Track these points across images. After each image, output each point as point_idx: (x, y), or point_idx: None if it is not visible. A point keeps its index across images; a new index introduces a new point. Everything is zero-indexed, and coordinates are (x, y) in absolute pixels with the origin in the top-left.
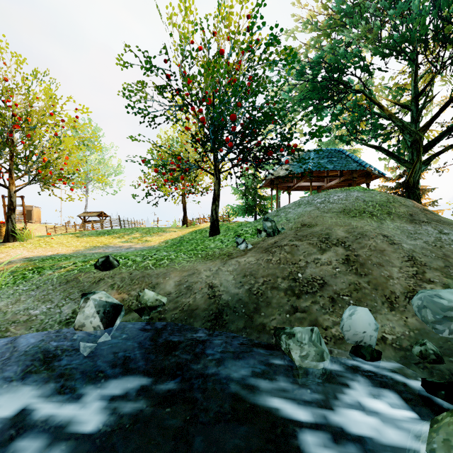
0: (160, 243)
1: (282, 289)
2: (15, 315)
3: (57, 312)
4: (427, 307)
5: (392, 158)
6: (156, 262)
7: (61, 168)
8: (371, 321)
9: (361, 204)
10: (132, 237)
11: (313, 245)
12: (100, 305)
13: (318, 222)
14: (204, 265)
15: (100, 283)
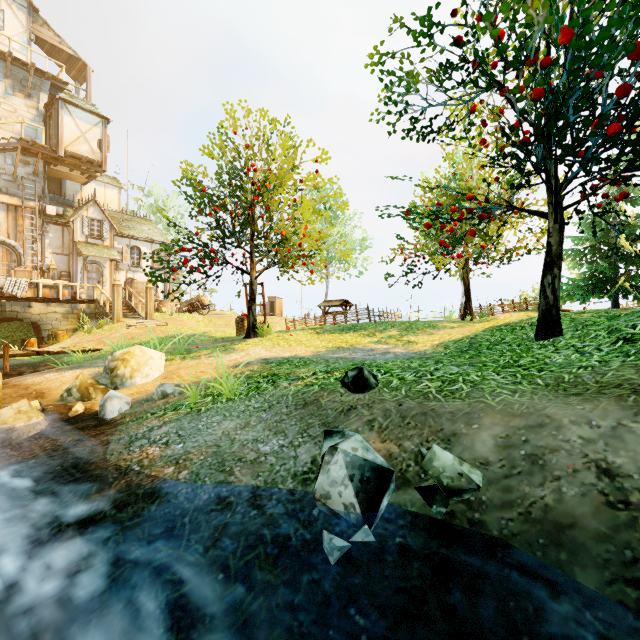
0: (434, 348)
1: None
2: (243, 447)
3: (291, 456)
4: None
5: None
6: (442, 387)
7: (300, 243)
8: None
9: None
10: (386, 335)
11: None
12: (355, 464)
13: None
14: (564, 407)
15: (350, 414)
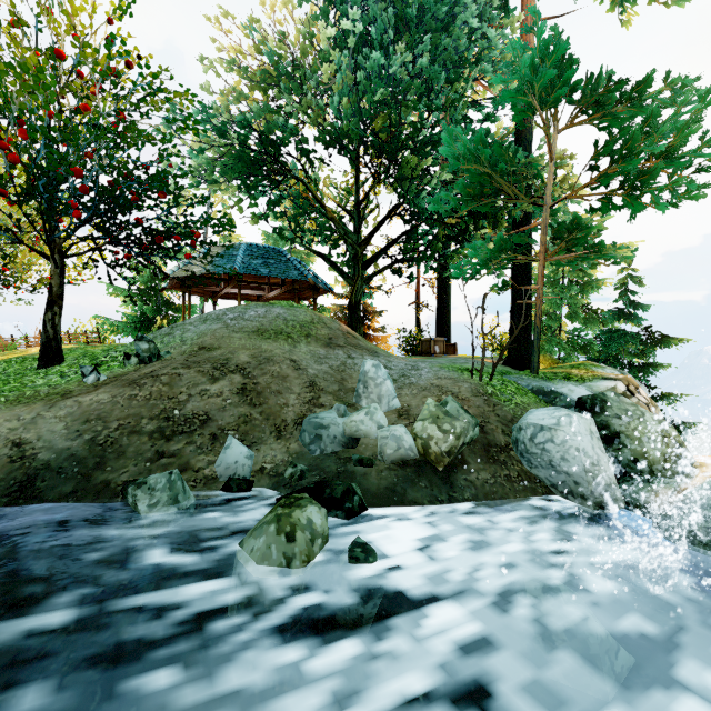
0: None
1: (147, 433)
2: None
3: None
4: (306, 429)
5: (336, 270)
6: None
7: None
8: (244, 451)
9: (280, 323)
10: None
11: (203, 374)
12: None
13: (223, 344)
14: (7, 412)
15: None
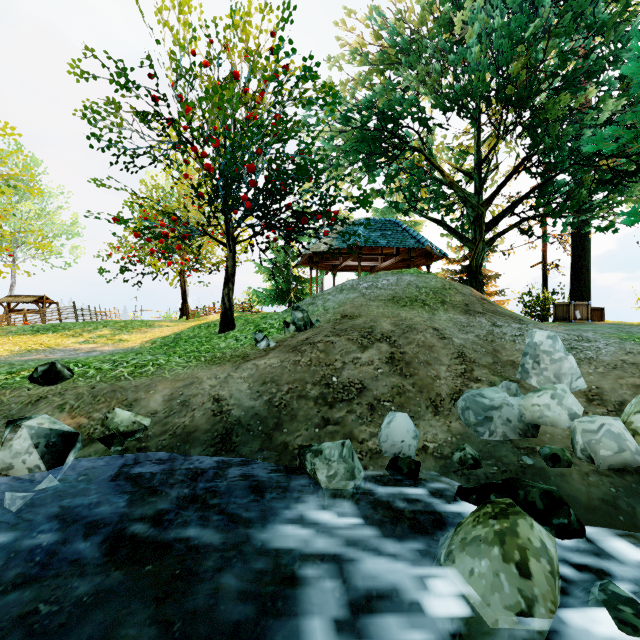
0: (143, 344)
1: (312, 398)
2: None
3: None
4: (470, 408)
5: (454, 235)
6: (134, 370)
7: None
8: (410, 428)
9: (413, 290)
10: (96, 335)
11: (352, 342)
12: (41, 435)
13: (363, 313)
14: (208, 371)
15: (39, 404)
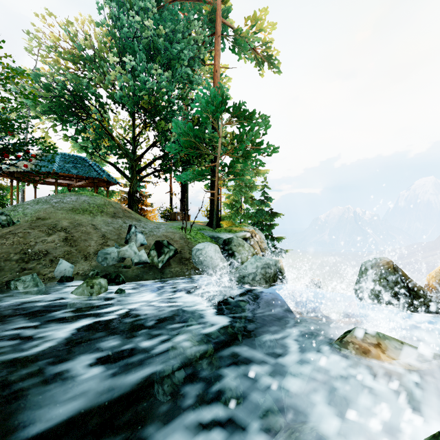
0: None
1: (15, 260)
2: None
3: None
4: (100, 255)
5: (121, 173)
6: None
7: None
8: (69, 264)
9: (86, 205)
10: None
11: (43, 232)
12: None
13: (52, 216)
14: None
15: None
